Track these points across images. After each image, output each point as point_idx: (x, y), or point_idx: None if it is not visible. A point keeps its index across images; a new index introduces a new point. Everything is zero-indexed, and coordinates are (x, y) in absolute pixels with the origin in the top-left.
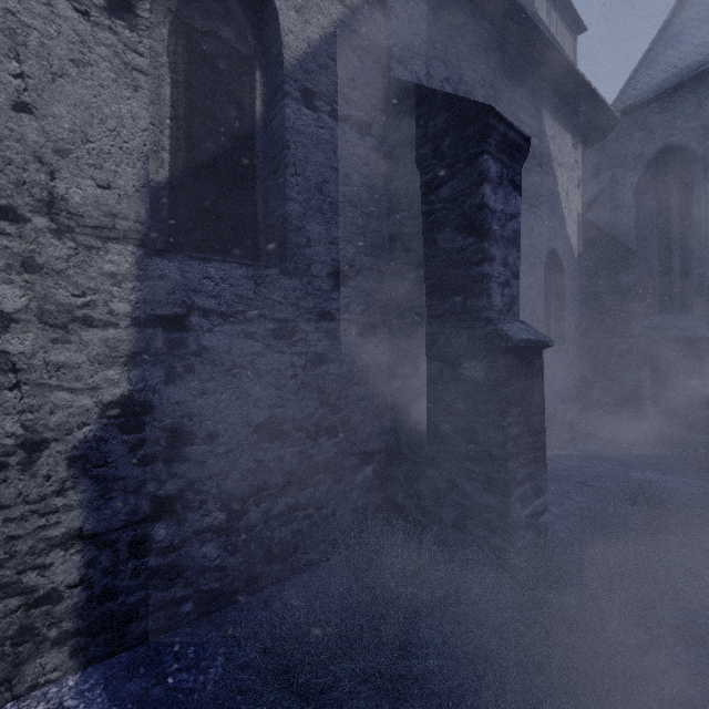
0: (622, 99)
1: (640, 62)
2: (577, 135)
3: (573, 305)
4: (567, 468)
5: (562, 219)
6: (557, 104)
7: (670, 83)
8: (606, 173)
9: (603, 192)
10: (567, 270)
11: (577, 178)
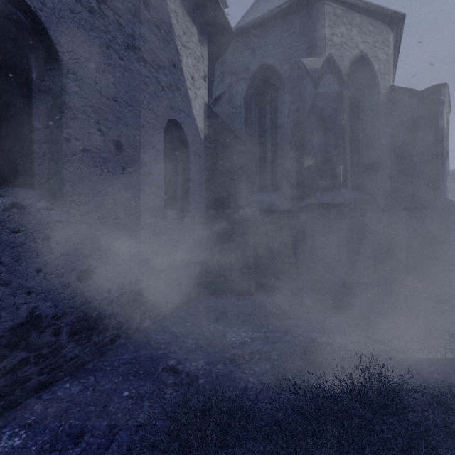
0: (237, 26)
1: (250, 8)
2: (204, 35)
3: (199, 179)
4: (172, 340)
5: (187, 98)
6: None
7: (265, 14)
8: (227, 79)
9: (225, 93)
10: (193, 147)
11: (204, 72)
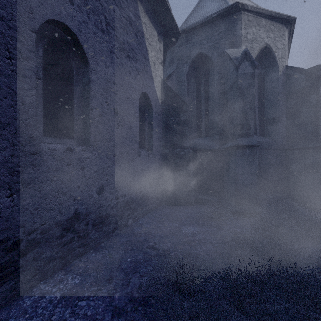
0: (182, 27)
1: (189, 14)
2: (161, 35)
3: (158, 129)
4: (148, 231)
5: (151, 77)
6: (148, 6)
7: (201, 20)
8: (175, 63)
9: (173, 72)
10: (155, 109)
11: (161, 59)
